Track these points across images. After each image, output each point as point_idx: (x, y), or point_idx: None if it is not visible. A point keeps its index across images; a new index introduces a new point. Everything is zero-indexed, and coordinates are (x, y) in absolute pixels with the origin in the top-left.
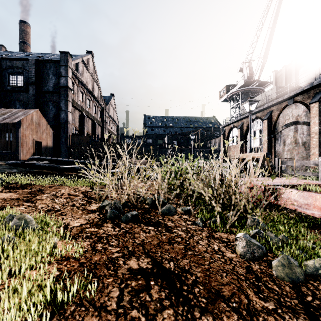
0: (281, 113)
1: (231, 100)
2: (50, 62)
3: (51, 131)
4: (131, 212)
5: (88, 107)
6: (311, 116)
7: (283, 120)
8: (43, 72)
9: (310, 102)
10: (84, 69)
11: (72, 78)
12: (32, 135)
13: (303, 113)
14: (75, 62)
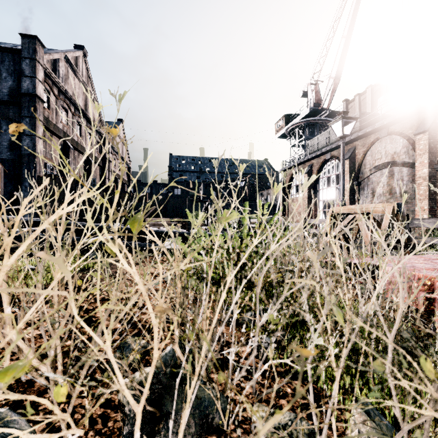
0: (369, 149)
1: (292, 135)
2: (3, 52)
3: None
4: None
5: (76, 134)
6: (417, 152)
7: (371, 160)
8: None
9: (416, 132)
10: (69, 72)
11: (46, 83)
12: None
13: (402, 150)
14: (51, 57)
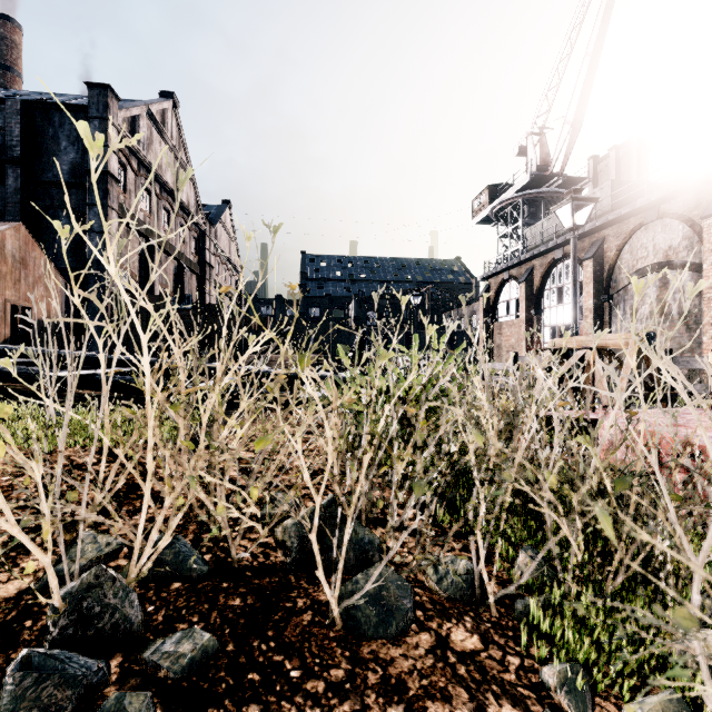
0: (627, 243)
1: (501, 219)
2: (62, 110)
3: (60, 280)
4: (172, 645)
5: (163, 228)
6: (707, 247)
7: (631, 260)
8: (45, 135)
9: (704, 214)
10: (153, 134)
11: (121, 153)
12: (2, 289)
13: (682, 242)
14: (129, 114)
